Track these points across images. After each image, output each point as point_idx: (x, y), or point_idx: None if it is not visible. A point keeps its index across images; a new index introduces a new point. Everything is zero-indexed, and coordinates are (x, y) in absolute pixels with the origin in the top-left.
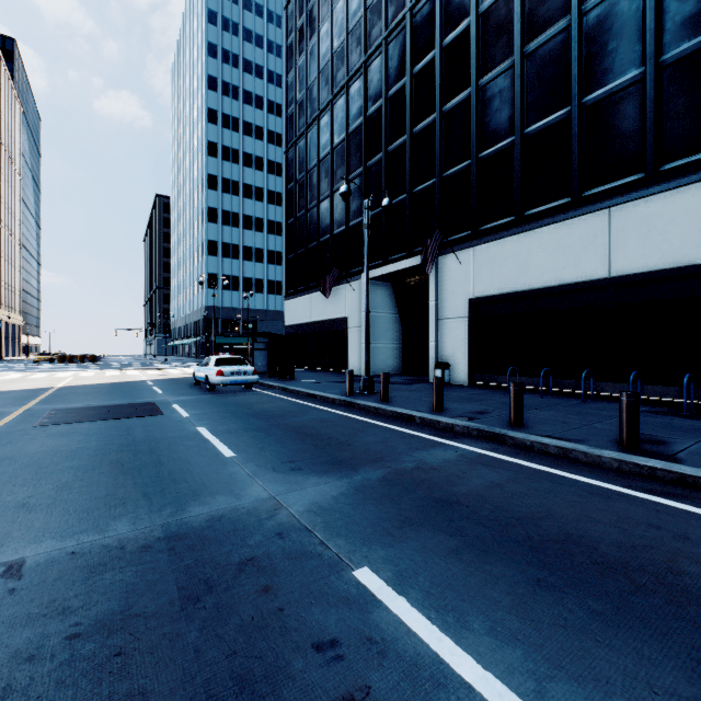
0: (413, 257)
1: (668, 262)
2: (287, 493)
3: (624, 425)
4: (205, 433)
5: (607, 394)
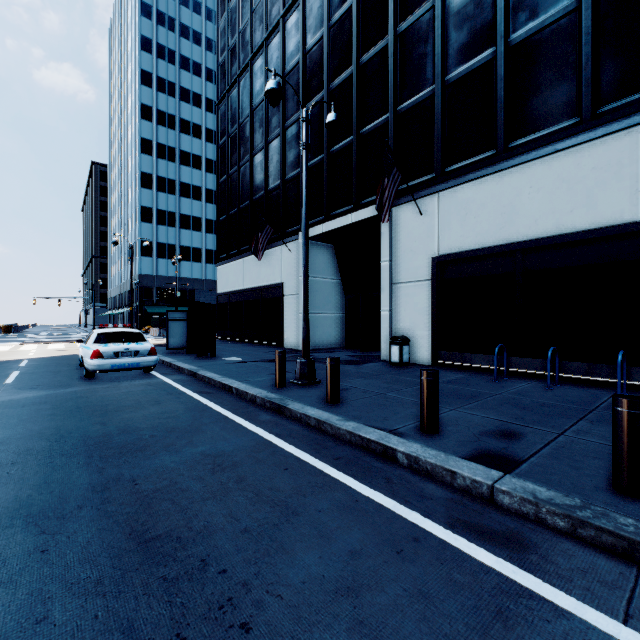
0: (361, 210)
1: None
2: None
3: None
4: None
5: (639, 384)
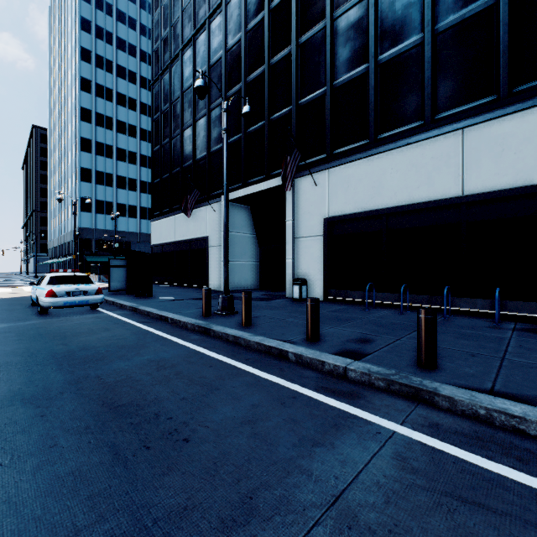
0: (271, 180)
1: (522, 180)
2: None
3: None
4: None
5: (460, 309)
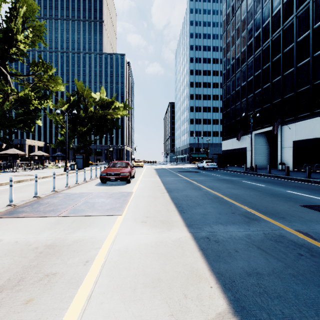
0: (272, 126)
1: None
2: (232, 178)
3: (307, 173)
4: (212, 174)
5: None
